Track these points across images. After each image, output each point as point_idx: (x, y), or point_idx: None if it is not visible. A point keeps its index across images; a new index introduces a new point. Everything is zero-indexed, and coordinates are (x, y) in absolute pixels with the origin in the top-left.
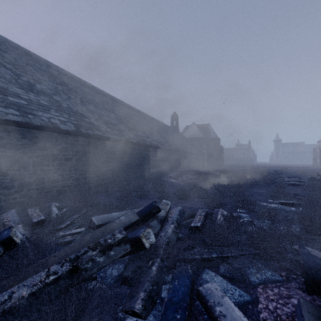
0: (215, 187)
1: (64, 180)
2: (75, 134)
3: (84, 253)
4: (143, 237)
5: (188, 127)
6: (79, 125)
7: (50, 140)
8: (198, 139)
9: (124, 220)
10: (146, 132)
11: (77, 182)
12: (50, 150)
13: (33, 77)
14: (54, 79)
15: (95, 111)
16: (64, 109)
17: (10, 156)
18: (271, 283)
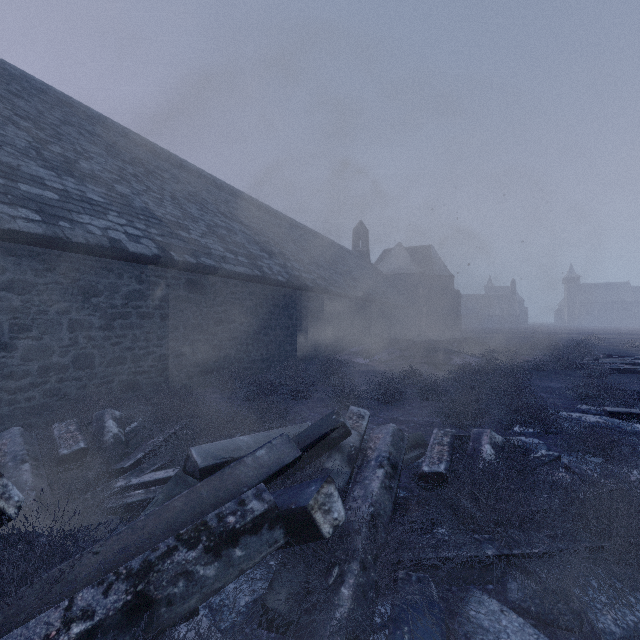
0: (456, 377)
1: (137, 360)
2: (159, 262)
3: (165, 554)
4: (315, 508)
5: (389, 253)
6: (169, 245)
7: (106, 276)
8: (409, 277)
9: (265, 458)
10: (305, 261)
11: (163, 365)
12: (107, 296)
13: (75, 148)
14: (119, 154)
15: (200, 216)
16: (137, 212)
17: (20, 308)
18: None
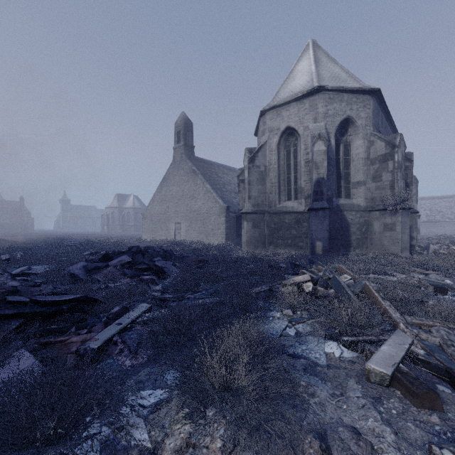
0: None
1: None
2: None
3: None
4: None
5: None
6: None
7: None
8: None
9: None
10: None
11: None
12: None
13: None
14: None
15: None
16: None
17: None
18: None
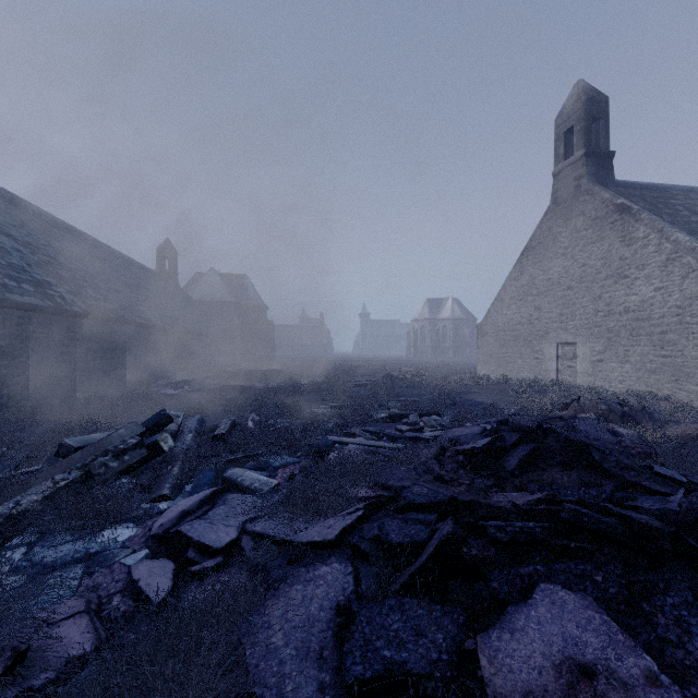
0: (252, 396)
1: None
2: None
3: (93, 460)
4: (161, 441)
5: (201, 277)
6: None
7: None
8: (224, 305)
9: (125, 433)
10: (101, 286)
11: None
12: None
13: None
14: None
15: None
16: None
17: None
18: (290, 465)
